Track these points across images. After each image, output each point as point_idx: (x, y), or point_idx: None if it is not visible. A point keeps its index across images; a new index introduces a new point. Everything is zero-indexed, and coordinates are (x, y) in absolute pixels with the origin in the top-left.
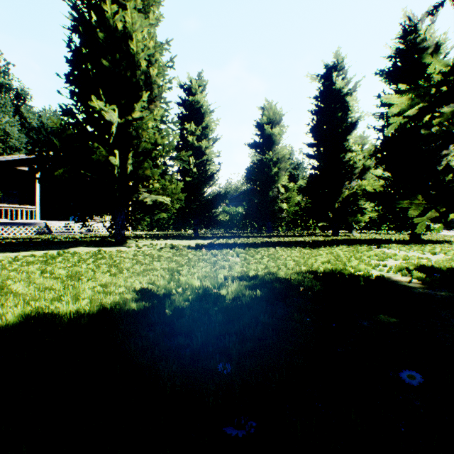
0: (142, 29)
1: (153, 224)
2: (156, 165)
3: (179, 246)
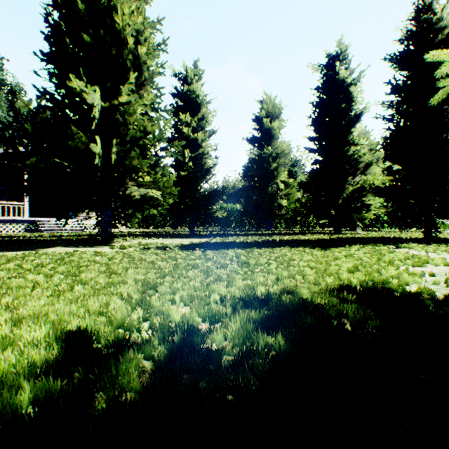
0: (129, 1)
1: (149, 221)
2: (146, 156)
3: (169, 246)
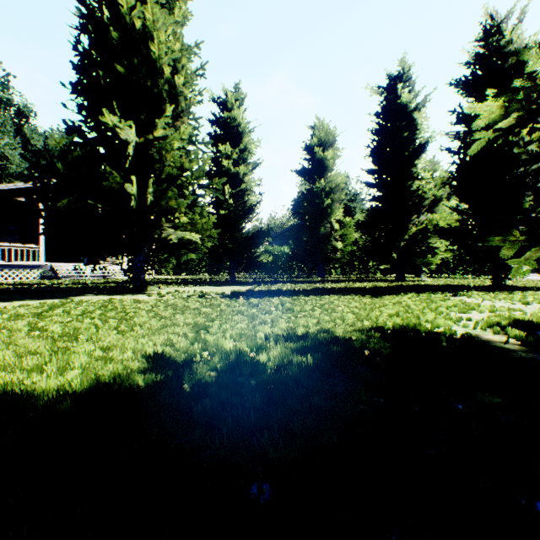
0: (166, 28)
1: (182, 267)
2: (183, 195)
3: (210, 294)
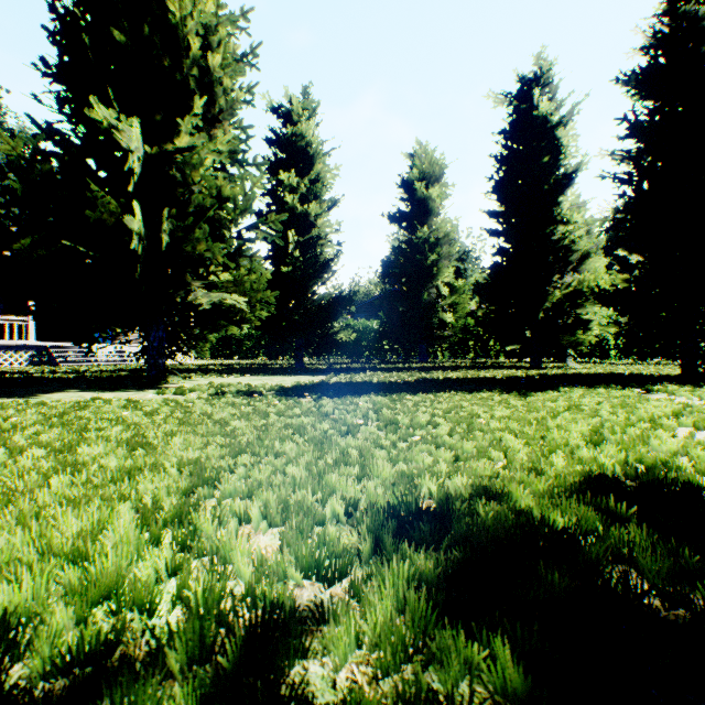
0: None
1: (233, 348)
2: (221, 238)
3: (260, 389)
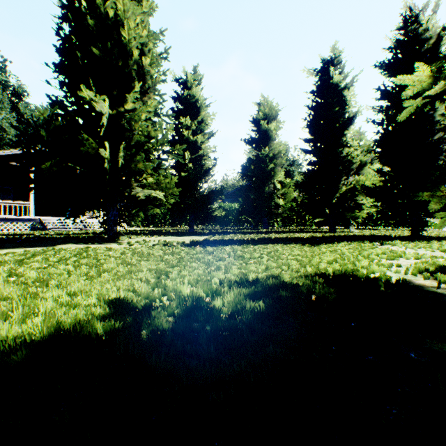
0: (135, 16)
1: (149, 220)
2: (149, 159)
3: (172, 243)
